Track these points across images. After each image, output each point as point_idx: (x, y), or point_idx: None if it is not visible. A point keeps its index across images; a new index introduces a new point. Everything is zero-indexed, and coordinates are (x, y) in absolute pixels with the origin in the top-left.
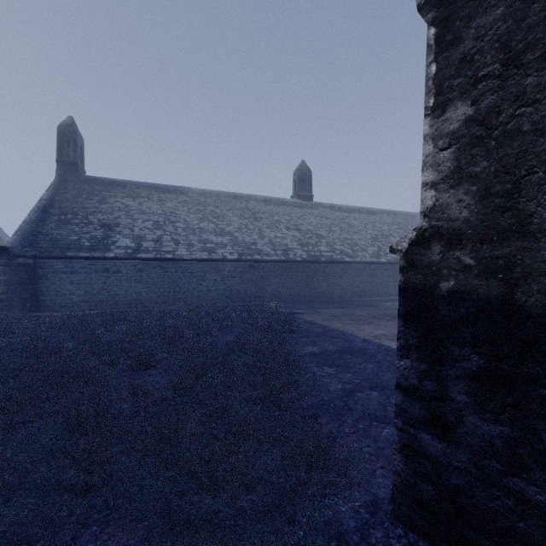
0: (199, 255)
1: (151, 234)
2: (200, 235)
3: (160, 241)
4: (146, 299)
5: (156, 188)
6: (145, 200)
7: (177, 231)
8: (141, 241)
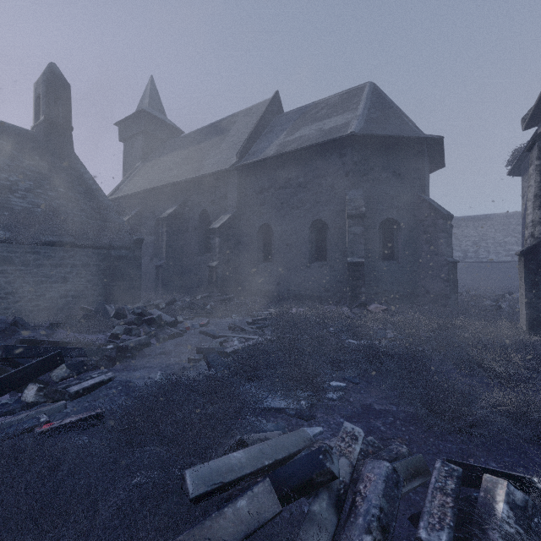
0: (504, 259)
1: (471, 248)
2: (505, 246)
3: (477, 252)
4: (470, 282)
5: (470, 219)
6: (464, 228)
7: (488, 245)
8: (466, 253)
